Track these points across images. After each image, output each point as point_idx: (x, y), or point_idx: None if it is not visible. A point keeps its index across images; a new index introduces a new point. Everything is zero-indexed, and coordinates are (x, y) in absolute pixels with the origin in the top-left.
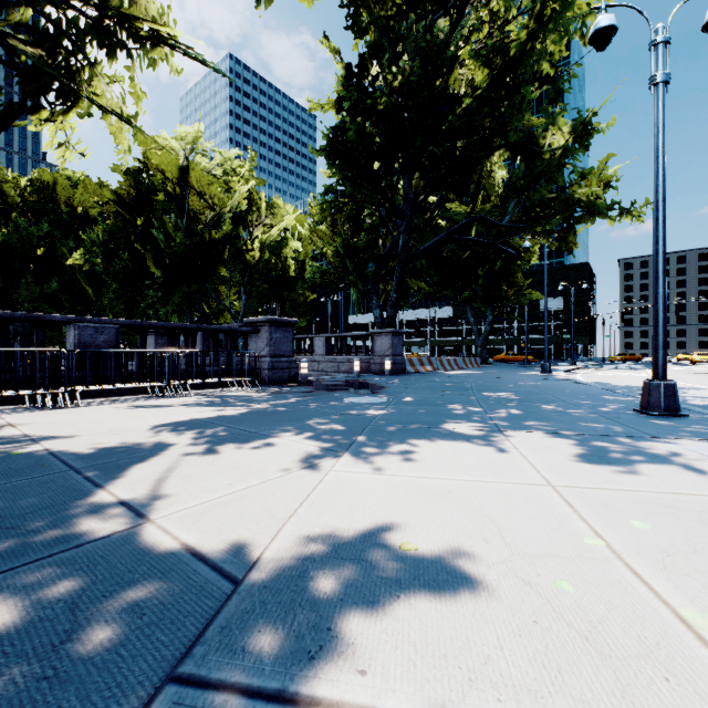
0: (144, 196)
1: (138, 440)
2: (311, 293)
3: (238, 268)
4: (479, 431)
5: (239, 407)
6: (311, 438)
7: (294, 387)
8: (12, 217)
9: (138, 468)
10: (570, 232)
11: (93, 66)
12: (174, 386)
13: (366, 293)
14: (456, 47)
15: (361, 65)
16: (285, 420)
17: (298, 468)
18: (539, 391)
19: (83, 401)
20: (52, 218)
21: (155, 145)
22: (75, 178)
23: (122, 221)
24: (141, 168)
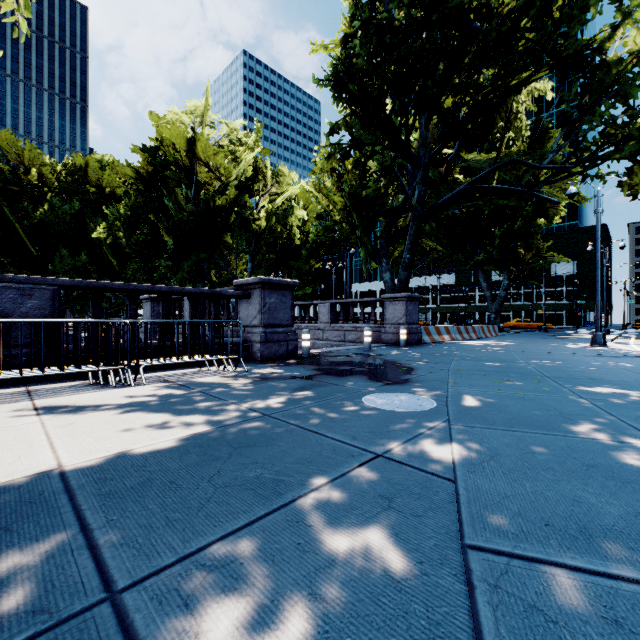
0: (160, 172)
1: None
2: (316, 262)
3: (244, 236)
4: None
5: (184, 420)
6: None
7: (291, 367)
8: (49, 197)
9: None
10: (637, 170)
11: None
12: (122, 370)
13: (375, 255)
14: None
15: None
16: (242, 492)
17: None
18: None
19: None
20: (83, 198)
21: (166, 120)
22: (104, 162)
23: (142, 198)
24: (157, 146)
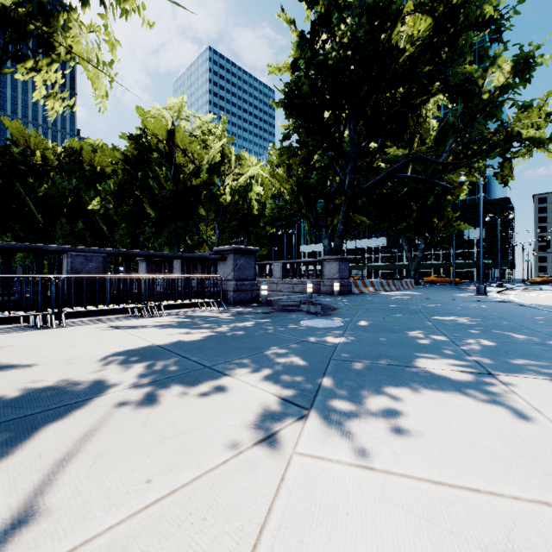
0: (143, 155)
1: (84, 376)
2: (271, 228)
3: (213, 208)
4: (466, 375)
5: (202, 330)
6: (268, 379)
7: (255, 308)
8: (51, 175)
9: (52, 430)
10: (506, 166)
11: (67, 12)
12: (150, 307)
13: (317, 226)
14: (400, 1)
15: (312, 31)
16: (243, 349)
17: (249, 442)
18: (490, 314)
19: (72, 320)
20: (79, 175)
21: (150, 114)
22: (96, 145)
23: (128, 176)
24: (141, 134)
